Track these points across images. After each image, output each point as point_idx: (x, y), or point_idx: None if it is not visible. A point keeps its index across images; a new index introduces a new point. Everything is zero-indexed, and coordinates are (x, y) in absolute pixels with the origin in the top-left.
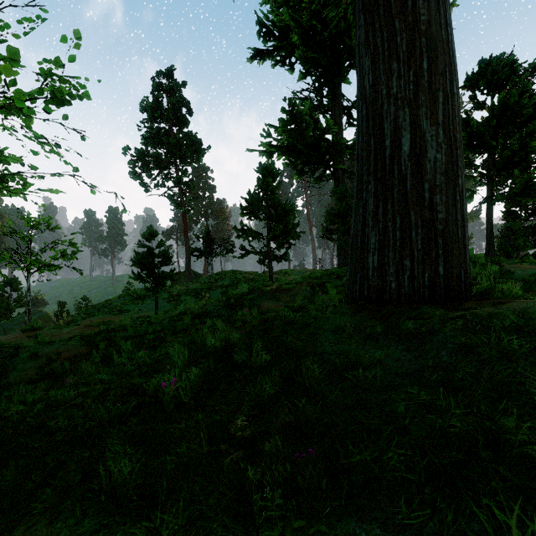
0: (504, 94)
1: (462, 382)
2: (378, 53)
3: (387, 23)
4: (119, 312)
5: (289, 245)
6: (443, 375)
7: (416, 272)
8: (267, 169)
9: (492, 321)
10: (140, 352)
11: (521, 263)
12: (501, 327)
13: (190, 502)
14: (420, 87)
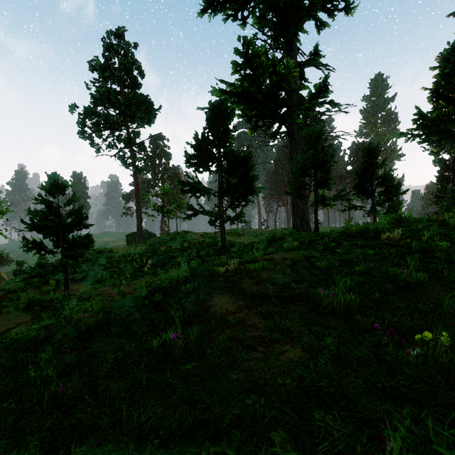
0: None
1: None
2: None
3: None
4: (43, 283)
5: (246, 203)
6: None
7: None
8: (219, 108)
9: None
10: None
11: None
12: None
13: None
14: None
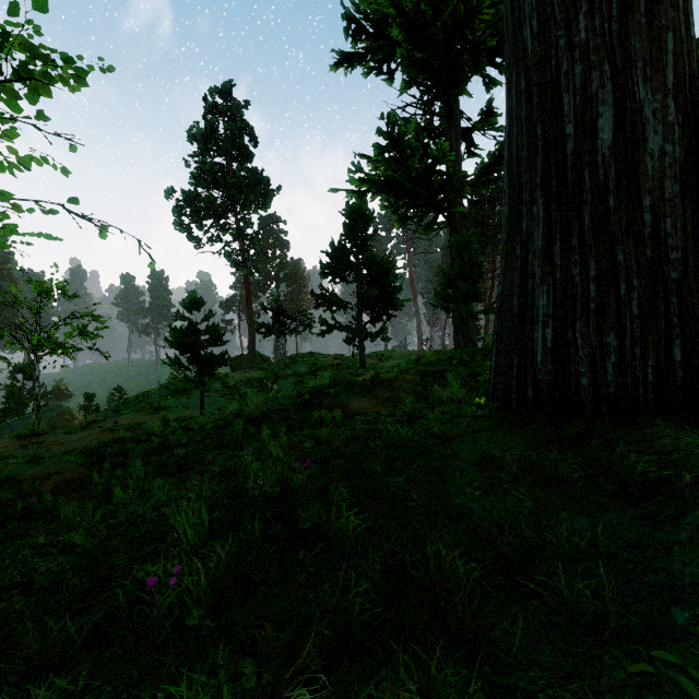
0: None
1: None
2: None
3: None
4: (155, 410)
5: (388, 318)
6: None
7: (630, 357)
8: (357, 211)
9: None
10: (157, 481)
11: None
12: None
13: None
14: (631, 25)
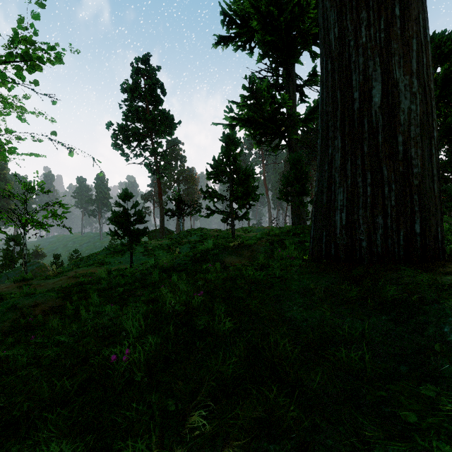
0: (447, 66)
1: None
2: (344, 4)
3: None
4: (101, 264)
5: (249, 206)
6: None
7: (390, 230)
8: (230, 138)
9: None
10: (107, 307)
11: None
12: None
13: None
14: (391, 34)
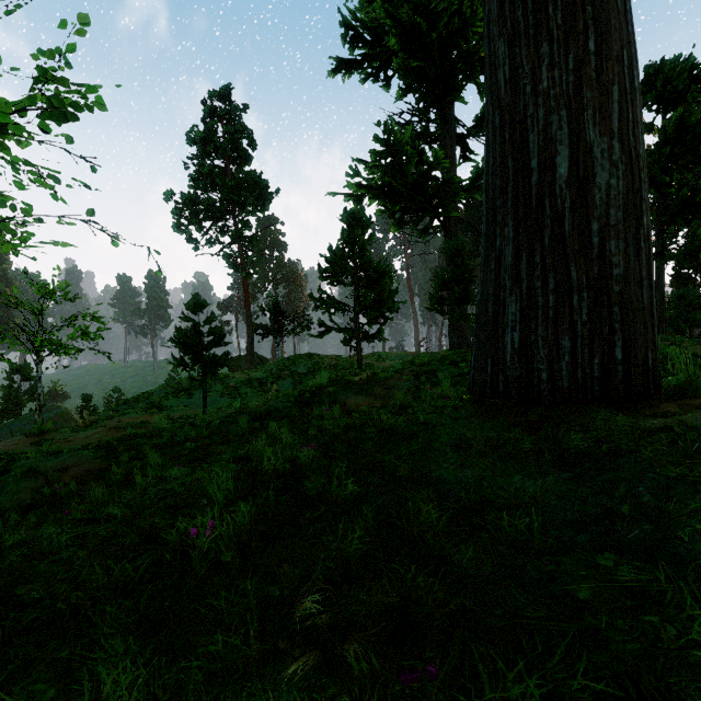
0: (682, 110)
1: (687, 544)
2: (518, 31)
3: None
4: (157, 410)
5: (384, 320)
6: (648, 529)
7: (580, 356)
8: (355, 217)
9: None
10: (174, 469)
11: None
12: None
13: None
14: (583, 78)
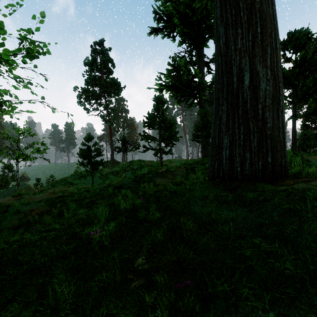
0: (303, 52)
1: (289, 234)
2: (228, 23)
3: (234, 4)
4: (71, 185)
5: (172, 145)
6: (275, 229)
7: (253, 161)
8: (159, 99)
9: (305, 193)
10: (81, 210)
11: (314, 155)
12: (313, 197)
13: (106, 315)
14: (255, 44)
